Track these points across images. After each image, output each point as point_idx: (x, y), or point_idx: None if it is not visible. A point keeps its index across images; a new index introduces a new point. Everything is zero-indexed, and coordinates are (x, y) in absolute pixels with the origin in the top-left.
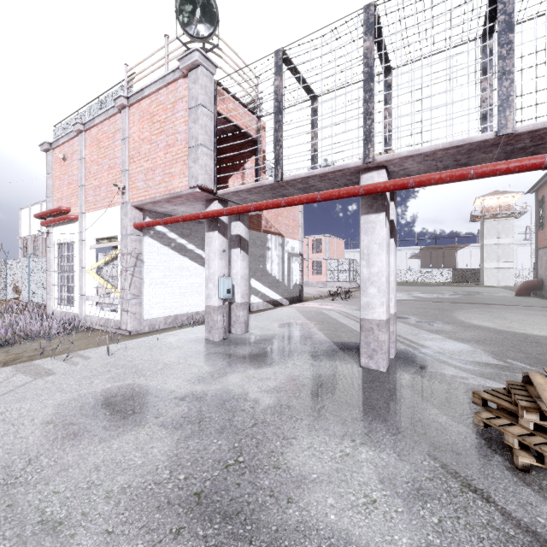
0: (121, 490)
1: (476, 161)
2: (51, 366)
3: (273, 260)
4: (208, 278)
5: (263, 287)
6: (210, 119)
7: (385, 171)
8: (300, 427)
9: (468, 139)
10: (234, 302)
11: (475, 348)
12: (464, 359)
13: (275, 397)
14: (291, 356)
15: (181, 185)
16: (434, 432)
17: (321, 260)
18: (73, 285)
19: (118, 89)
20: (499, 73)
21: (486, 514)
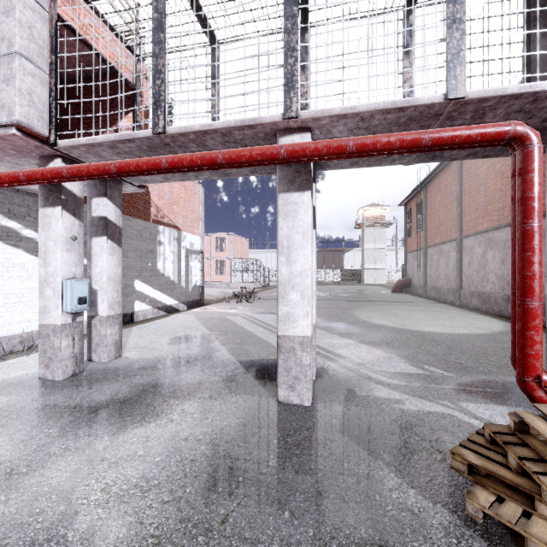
0: None
1: None
2: None
3: (166, 257)
4: (43, 280)
5: (153, 290)
6: (42, 19)
7: (310, 135)
8: None
9: (414, 100)
10: (97, 316)
11: (389, 353)
12: (386, 370)
13: (134, 511)
14: (180, 396)
15: None
16: (415, 542)
17: (225, 259)
18: None
19: None
20: (449, 20)
21: None
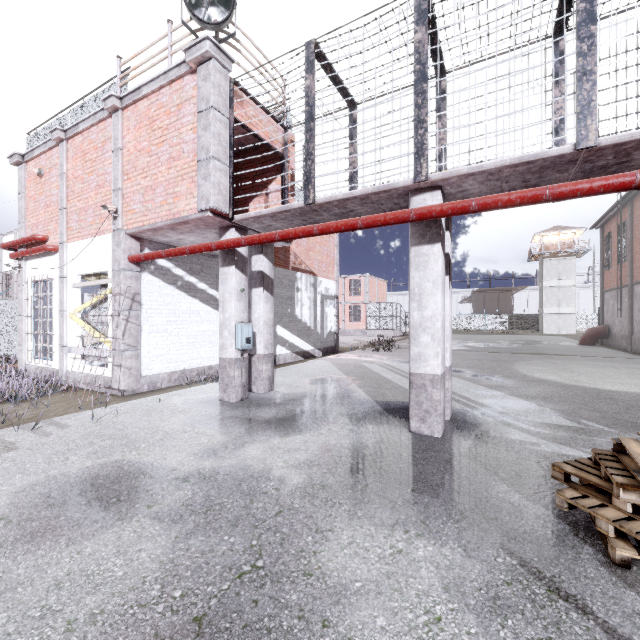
0: (90, 618)
1: (548, 182)
2: (14, 438)
3: (303, 303)
4: (222, 324)
5: (292, 336)
6: (225, 126)
7: (440, 192)
8: (338, 515)
9: (542, 154)
10: (255, 354)
11: (543, 406)
12: (532, 420)
13: (306, 473)
14: (326, 420)
15: (188, 207)
16: (507, 517)
17: (360, 304)
18: (52, 333)
19: (109, 87)
20: (579, 74)
21: (585, 631)
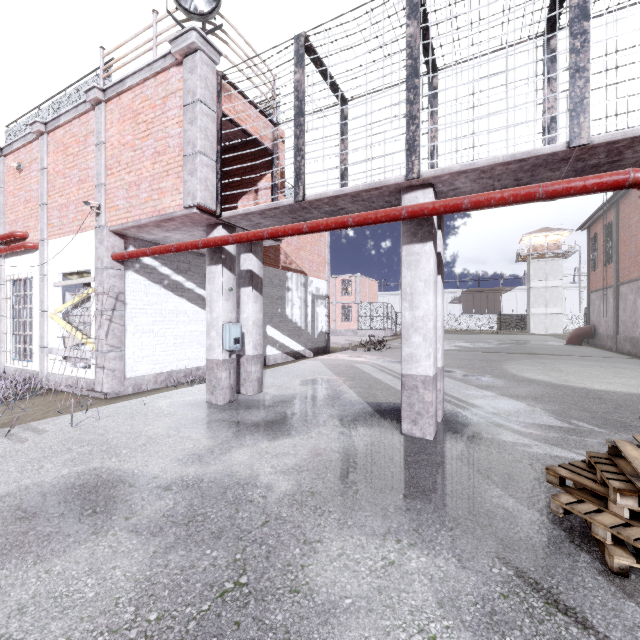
0: None
1: (540, 181)
2: None
3: (293, 303)
4: (210, 324)
5: (282, 336)
6: (212, 120)
7: (432, 190)
8: (327, 524)
9: (534, 151)
10: (244, 355)
11: (533, 407)
12: (523, 421)
13: (294, 479)
14: (316, 423)
15: (174, 204)
16: (501, 523)
17: (351, 304)
18: (32, 333)
19: (91, 79)
20: (572, 70)
21: None
